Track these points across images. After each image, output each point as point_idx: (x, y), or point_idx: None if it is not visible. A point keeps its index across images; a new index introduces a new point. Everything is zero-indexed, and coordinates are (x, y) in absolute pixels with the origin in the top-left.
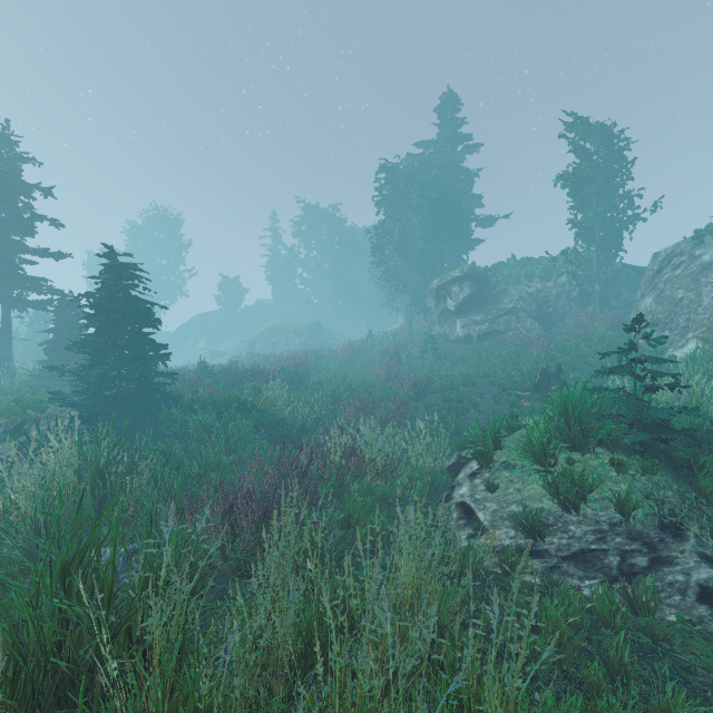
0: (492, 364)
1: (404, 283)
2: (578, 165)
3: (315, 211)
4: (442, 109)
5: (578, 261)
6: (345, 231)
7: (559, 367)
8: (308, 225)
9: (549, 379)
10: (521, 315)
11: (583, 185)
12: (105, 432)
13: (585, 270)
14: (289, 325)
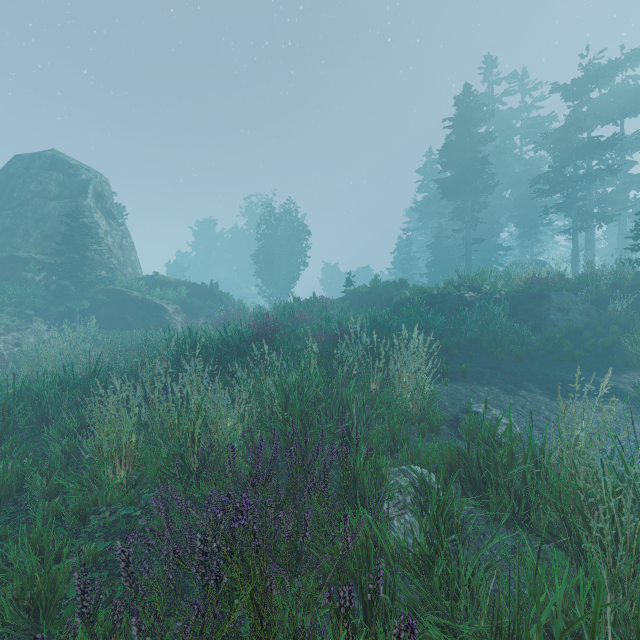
0: None
1: None
2: None
3: None
4: None
5: None
6: None
7: None
8: None
9: None
10: None
11: None
12: None
13: None
14: None
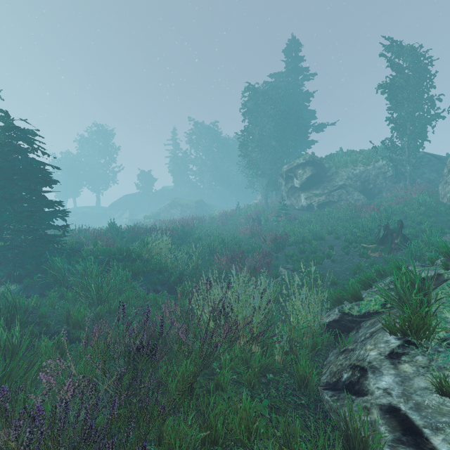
0: (333, 224)
1: (262, 170)
2: (394, 77)
3: (201, 126)
4: (288, 51)
5: (394, 148)
6: (221, 139)
7: (401, 223)
8: (196, 136)
9: (392, 233)
10: (350, 190)
11: (397, 92)
12: (5, 279)
13: (399, 155)
14: (183, 202)
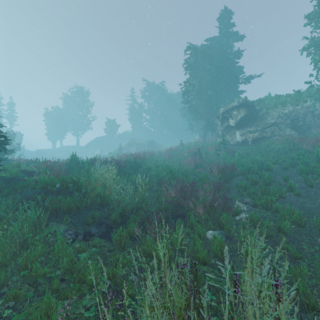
0: (273, 156)
1: (201, 114)
2: None
3: (152, 85)
4: (221, 19)
5: None
6: (167, 95)
7: None
8: (148, 92)
9: None
10: (282, 126)
11: None
12: None
13: None
14: (138, 141)
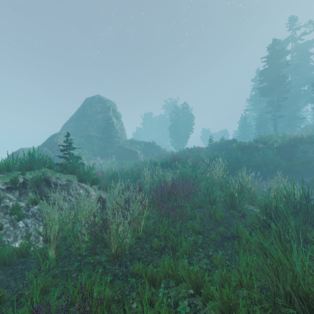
0: None
1: None
2: None
3: None
4: None
5: None
6: None
7: None
8: None
9: None
10: None
11: None
12: None
13: None
14: None
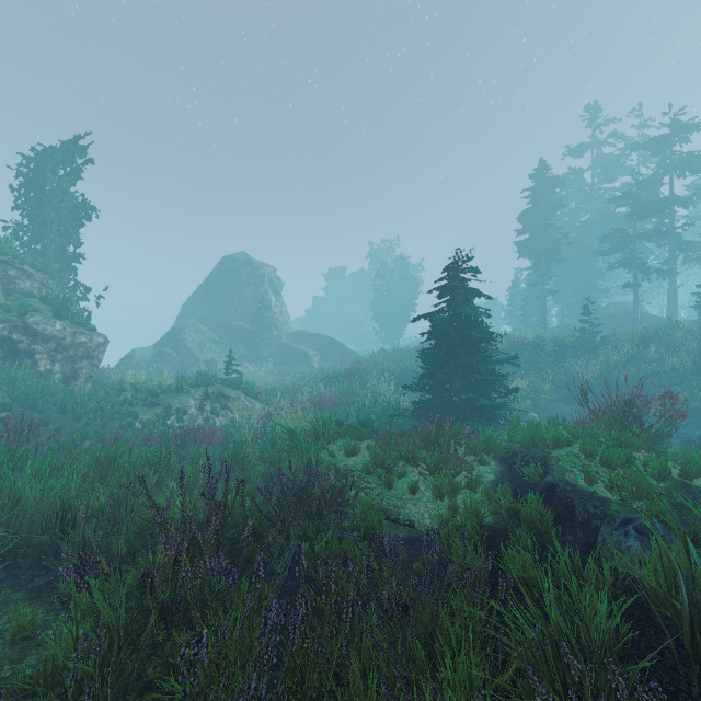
0: None
1: None
2: None
3: None
4: None
5: None
6: None
7: None
8: None
9: None
10: None
11: None
12: None
13: None
14: None
